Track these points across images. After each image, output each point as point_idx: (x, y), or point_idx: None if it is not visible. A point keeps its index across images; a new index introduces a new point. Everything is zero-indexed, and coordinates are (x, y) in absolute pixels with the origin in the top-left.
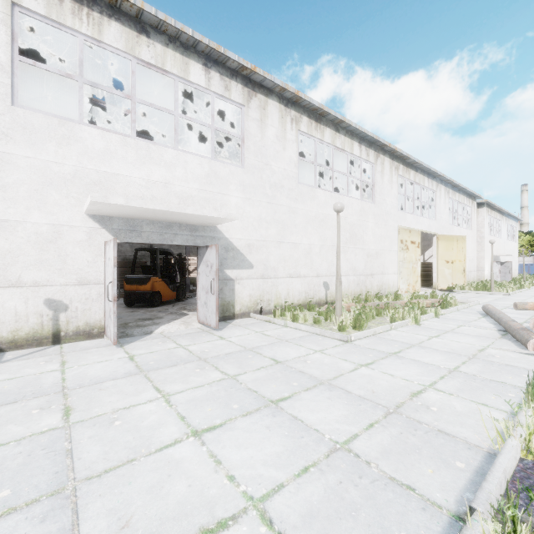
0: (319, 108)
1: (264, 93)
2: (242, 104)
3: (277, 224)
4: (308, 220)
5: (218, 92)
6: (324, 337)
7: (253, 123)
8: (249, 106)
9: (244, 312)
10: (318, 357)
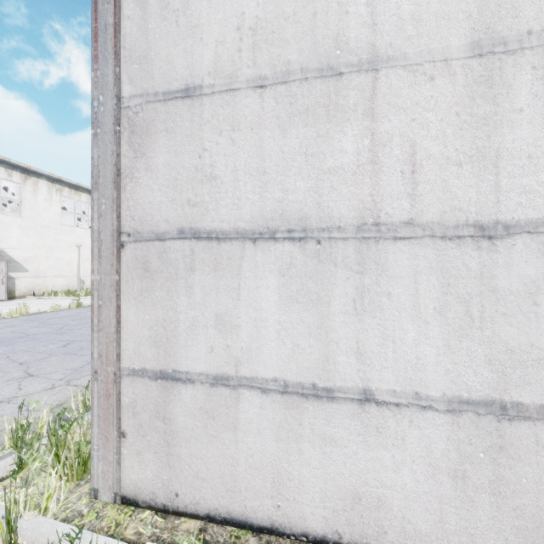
0: (77, 184)
1: (37, 176)
2: (21, 183)
3: (46, 247)
4: (69, 245)
5: (4, 177)
6: (68, 299)
7: (28, 193)
8: (25, 184)
9: (22, 295)
10: (60, 302)
